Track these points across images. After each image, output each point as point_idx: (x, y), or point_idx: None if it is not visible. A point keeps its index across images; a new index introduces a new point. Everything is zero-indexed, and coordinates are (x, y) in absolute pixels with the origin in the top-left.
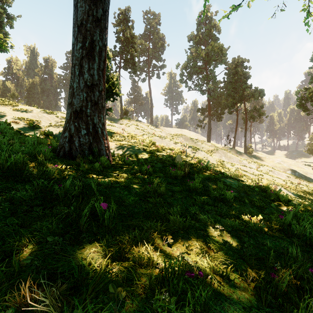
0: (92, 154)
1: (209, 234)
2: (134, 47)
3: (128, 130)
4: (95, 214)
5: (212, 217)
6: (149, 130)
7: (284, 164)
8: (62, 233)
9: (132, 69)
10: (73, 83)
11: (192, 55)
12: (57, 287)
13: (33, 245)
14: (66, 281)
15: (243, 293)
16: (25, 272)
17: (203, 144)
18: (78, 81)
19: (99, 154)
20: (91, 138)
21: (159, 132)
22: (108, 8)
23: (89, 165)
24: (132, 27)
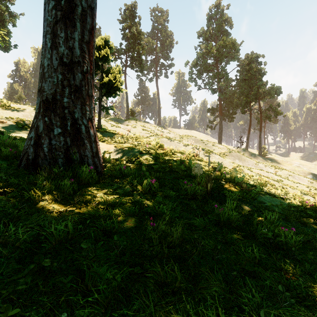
0: (70, 163)
1: None
2: (140, 44)
3: (135, 131)
4: None
5: None
6: (156, 131)
7: (304, 167)
8: None
9: (139, 67)
10: (43, 60)
11: (202, 52)
12: None
13: None
14: None
15: None
16: None
17: (215, 146)
18: (49, 56)
19: (80, 163)
20: (69, 139)
21: (167, 133)
22: None
23: (54, 184)
24: (138, 23)
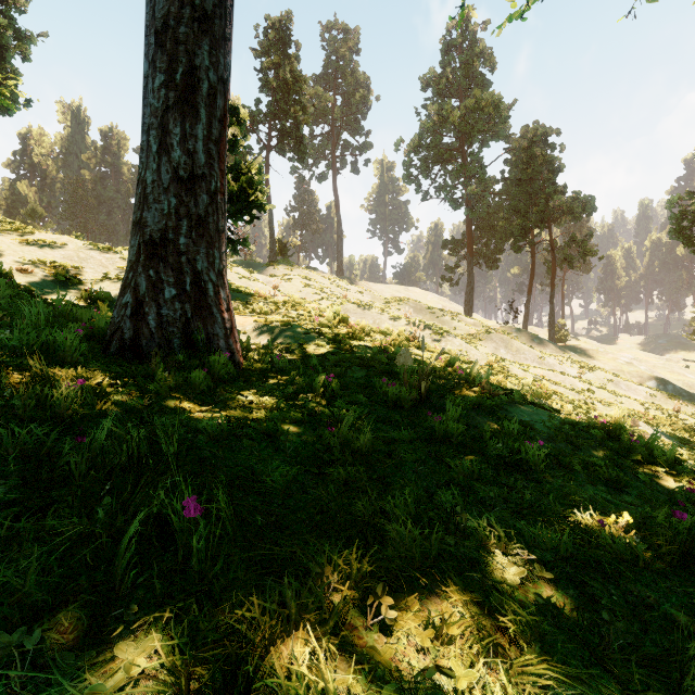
0: (191, 347)
1: (495, 579)
2: (300, 102)
3: (288, 289)
4: (171, 527)
5: (499, 520)
6: (334, 289)
7: (640, 365)
8: (56, 602)
9: (297, 153)
10: (145, 172)
11: (431, 121)
12: None
13: None
14: None
15: None
16: None
17: (457, 321)
18: (156, 167)
19: (208, 346)
20: (189, 307)
21: (356, 293)
22: None
23: (180, 376)
24: (296, 57)
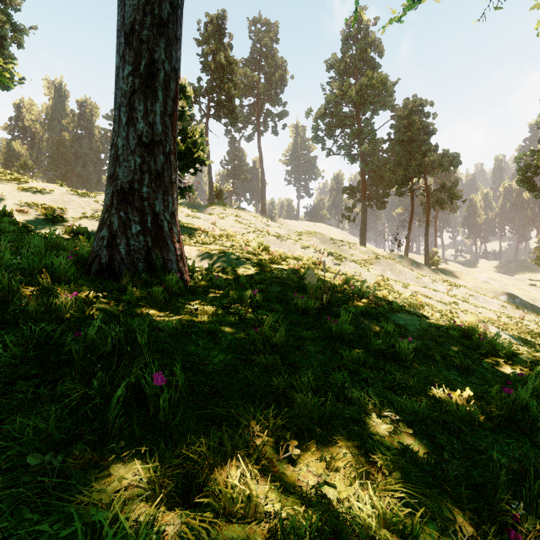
0: (152, 269)
1: (371, 432)
2: (232, 80)
3: (223, 224)
4: (143, 394)
5: (376, 393)
6: (259, 224)
7: (495, 283)
8: (69, 440)
9: (230, 119)
10: (117, 139)
11: (334, 95)
12: None
13: None
14: None
15: None
16: None
17: (353, 249)
18: (125, 135)
19: (164, 269)
20: (150, 239)
21: (276, 228)
22: (181, 1)
23: (144, 290)
24: (229, 45)
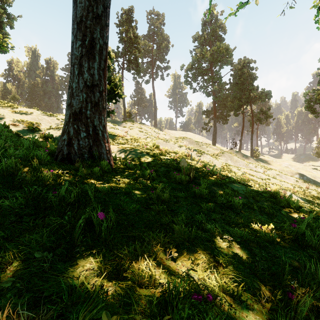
0: (92, 158)
1: (216, 246)
2: (137, 47)
3: (132, 133)
4: (92, 225)
5: (220, 226)
6: (153, 133)
7: (292, 167)
8: (54, 247)
9: (136, 70)
10: (72, 83)
11: (197, 56)
12: (42, 315)
13: (19, 262)
14: (52, 307)
15: (258, 317)
16: (5, 296)
17: (208, 147)
18: (77, 81)
19: (99, 158)
20: (91, 141)
21: (163, 135)
22: (109, 4)
23: (89, 170)
24: (135, 27)
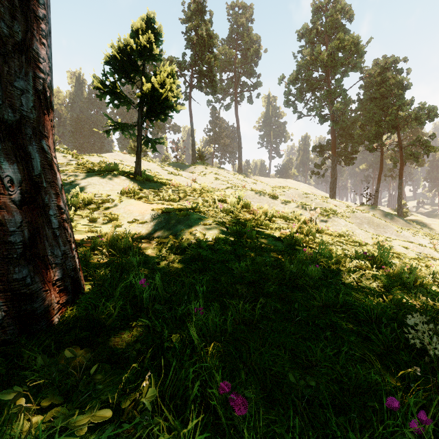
0: None
1: None
2: (212, 52)
3: (203, 181)
4: None
5: None
6: (236, 181)
7: None
8: None
9: (210, 87)
10: None
11: (305, 60)
12: None
13: None
14: None
15: None
16: None
17: (326, 202)
18: None
19: None
20: None
21: (252, 184)
22: None
23: None
24: (209, 21)
